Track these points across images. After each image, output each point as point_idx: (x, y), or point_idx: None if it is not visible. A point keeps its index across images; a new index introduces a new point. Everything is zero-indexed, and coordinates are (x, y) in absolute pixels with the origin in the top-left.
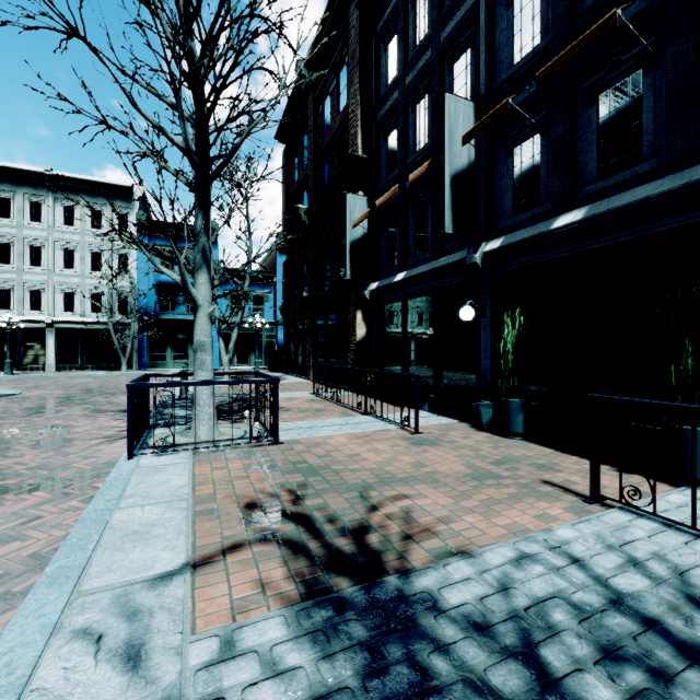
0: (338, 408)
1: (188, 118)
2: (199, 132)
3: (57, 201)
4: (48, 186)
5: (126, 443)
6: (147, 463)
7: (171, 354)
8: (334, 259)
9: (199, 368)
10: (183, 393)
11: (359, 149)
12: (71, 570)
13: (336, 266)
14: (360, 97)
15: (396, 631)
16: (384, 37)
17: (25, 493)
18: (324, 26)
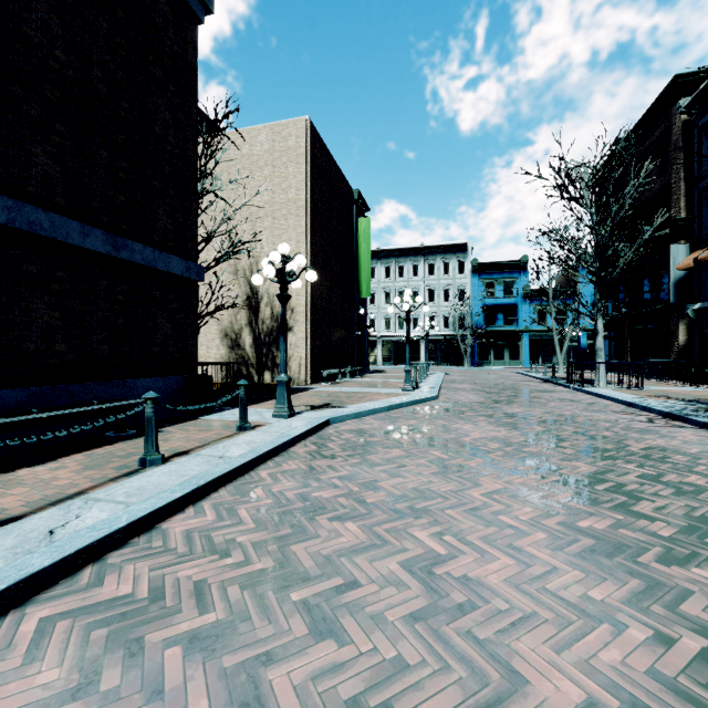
0: (667, 385)
1: (592, 256)
2: (598, 262)
3: (425, 262)
4: (421, 254)
5: (562, 388)
6: (591, 389)
7: (492, 356)
8: (653, 284)
9: (599, 358)
10: (554, 375)
11: (681, 210)
12: (613, 395)
13: (656, 289)
14: (682, 174)
15: (706, 403)
16: (705, 131)
17: (558, 392)
18: (645, 117)
